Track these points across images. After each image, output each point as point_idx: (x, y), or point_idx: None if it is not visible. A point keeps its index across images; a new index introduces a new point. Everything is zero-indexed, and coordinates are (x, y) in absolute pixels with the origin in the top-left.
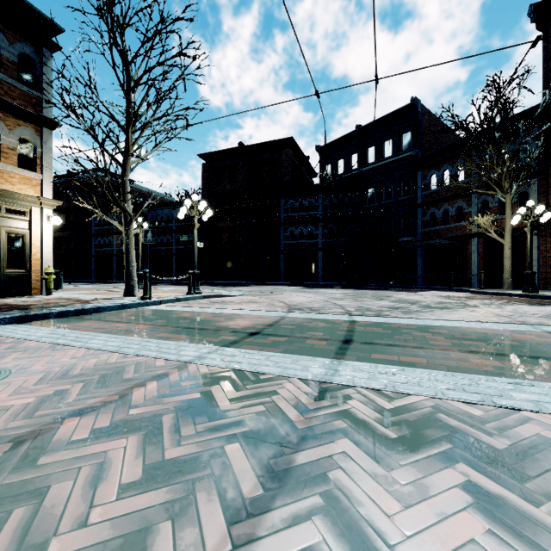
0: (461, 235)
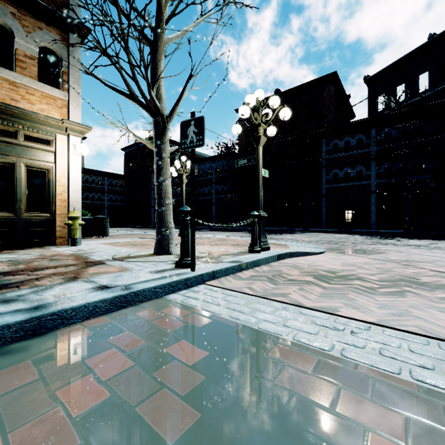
0: None
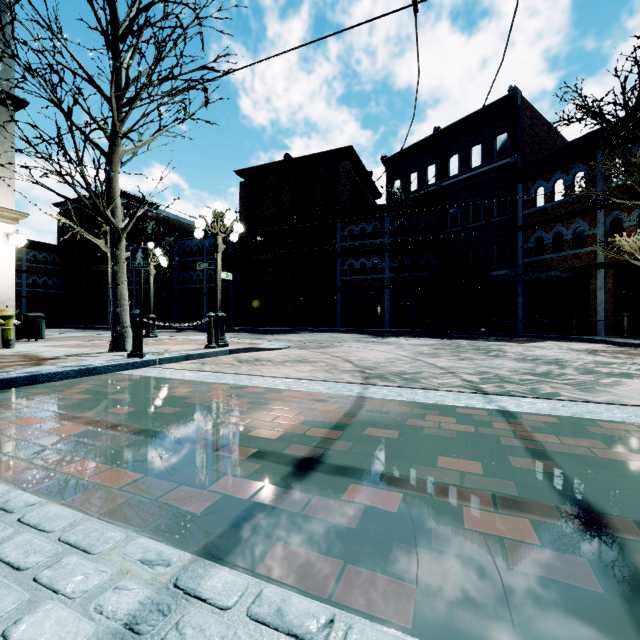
0: (580, 266)
